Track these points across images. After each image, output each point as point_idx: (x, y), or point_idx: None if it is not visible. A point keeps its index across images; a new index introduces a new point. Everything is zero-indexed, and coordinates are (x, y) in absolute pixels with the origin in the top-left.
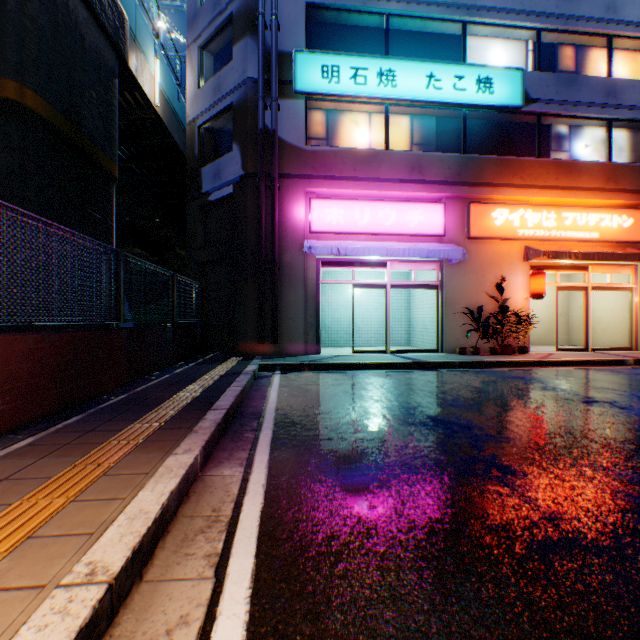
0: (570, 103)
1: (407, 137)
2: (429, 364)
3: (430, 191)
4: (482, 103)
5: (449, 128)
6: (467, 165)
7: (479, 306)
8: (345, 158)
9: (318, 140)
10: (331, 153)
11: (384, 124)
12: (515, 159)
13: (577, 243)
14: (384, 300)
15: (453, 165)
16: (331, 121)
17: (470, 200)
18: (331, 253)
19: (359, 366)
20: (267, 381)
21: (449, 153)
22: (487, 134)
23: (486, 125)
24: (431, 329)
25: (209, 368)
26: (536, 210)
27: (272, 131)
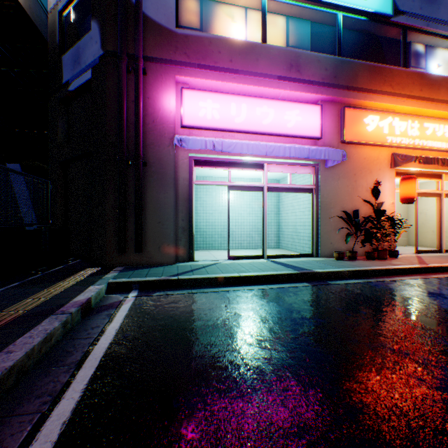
0: (431, 19)
1: (283, 38)
2: (318, 275)
3: (308, 91)
4: (357, 7)
5: (322, 34)
6: (343, 68)
7: (355, 210)
8: (221, 47)
9: (191, 30)
10: (205, 40)
11: (262, 17)
12: (385, 67)
13: (432, 153)
14: (256, 205)
15: (330, 67)
16: (205, 11)
17: (344, 105)
18: (205, 147)
19: (239, 280)
20: (101, 321)
21: (325, 55)
22: (356, 45)
23: (356, 36)
24: (303, 233)
25: (18, 297)
26: (402, 119)
27: (135, 1)
